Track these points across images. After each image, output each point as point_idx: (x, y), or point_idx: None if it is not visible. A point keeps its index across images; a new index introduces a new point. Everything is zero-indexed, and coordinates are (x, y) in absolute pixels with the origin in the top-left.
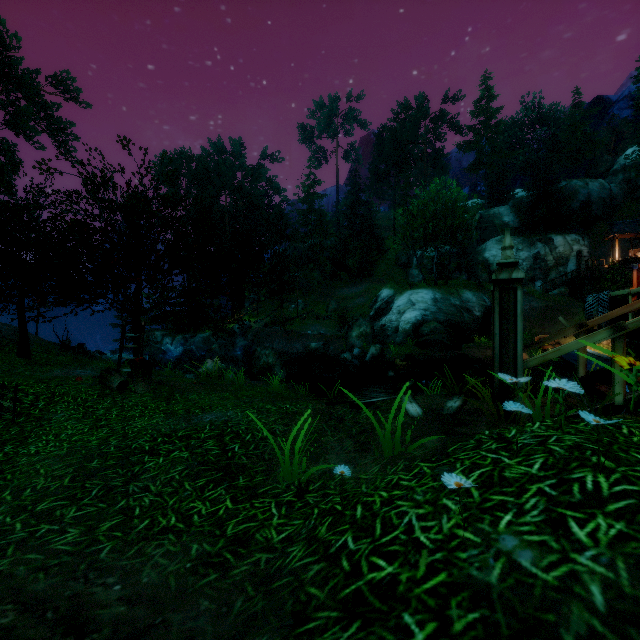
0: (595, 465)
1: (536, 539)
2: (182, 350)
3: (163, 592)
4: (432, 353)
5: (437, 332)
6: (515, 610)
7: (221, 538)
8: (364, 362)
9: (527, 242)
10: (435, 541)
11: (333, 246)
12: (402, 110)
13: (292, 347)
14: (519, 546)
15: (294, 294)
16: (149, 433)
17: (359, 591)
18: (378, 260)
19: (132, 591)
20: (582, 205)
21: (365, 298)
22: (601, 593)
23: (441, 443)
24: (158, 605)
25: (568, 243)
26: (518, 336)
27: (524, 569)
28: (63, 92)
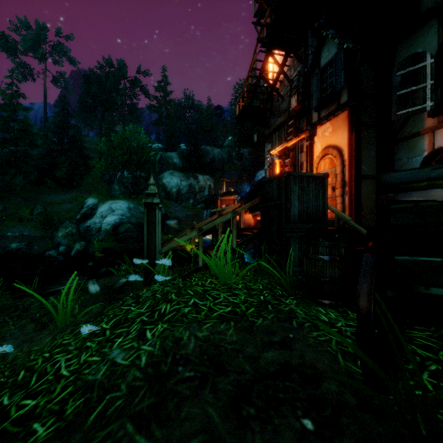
0: (169, 300)
1: (129, 346)
2: None
3: None
4: (126, 245)
5: (130, 231)
6: (104, 386)
7: None
8: (69, 257)
9: (186, 176)
10: (73, 370)
11: (40, 156)
12: (107, 65)
13: None
14: (119, 353)
15: None
16: None
17: (3, 430)
18: (86, 174)
19: None
20: (211, 160)
21: (73, 204)
22: (145, 359)
23: (102, 308)
24: None
25: (205, 180)
26: (157, 235)
27: (117, 363)
28: None
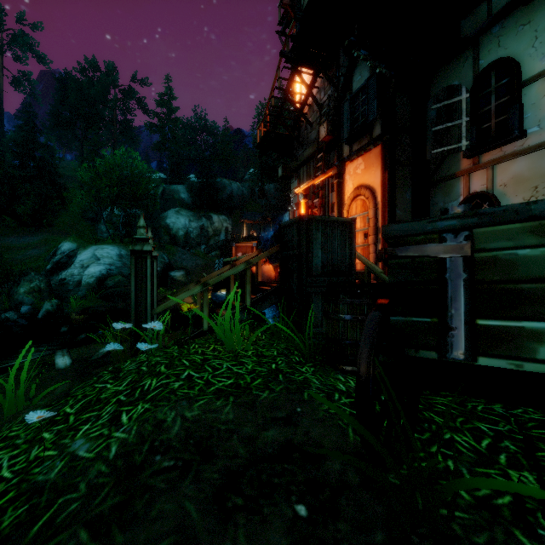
0: (156, 373)
1: (97, 434)
2: None
3: None
4: (116, 304)
5: (122, 285)
6: (58, 487)
7: None
8: (35, 320)
9: (196, 216)
10: (18, 470)
11: None
12: (90, 67)
13: None
14: (84, 443)
15: None
16: None
17: None
18: (61, 210)
19: None
20: (229, 197)
21: (41, 250)
22: (116, 449)
23: (69, 387)
24: None
25: (221, 221)
26: (148, 292)
27: (79, 457)
28: None
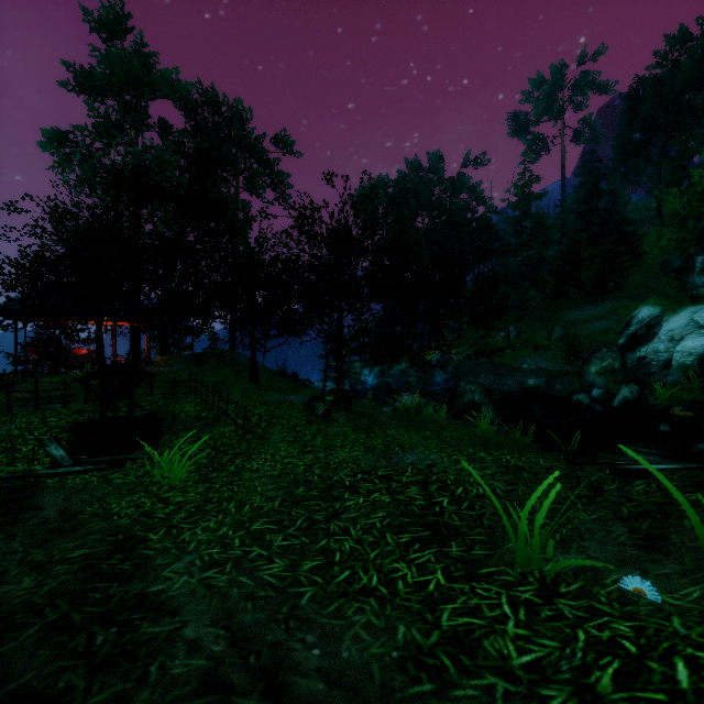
0: None
1: None
2: (379, 382)
3: (365, 682)
4: None
5: None
6: None
7: (434, 628)
8: (610, 408)
9: None
10: None
11: (557, 256)
12: (673, 46)
13: (502, 384)
14: None
15: (503, 320)
16: (349, 466)
17: None
18: (629, 268)
19: (331, 664)
20: None
21: (609, 321)
22: None
23: None
24: (359, 700)
25: None
26: None
27: None
28: (282, 148)
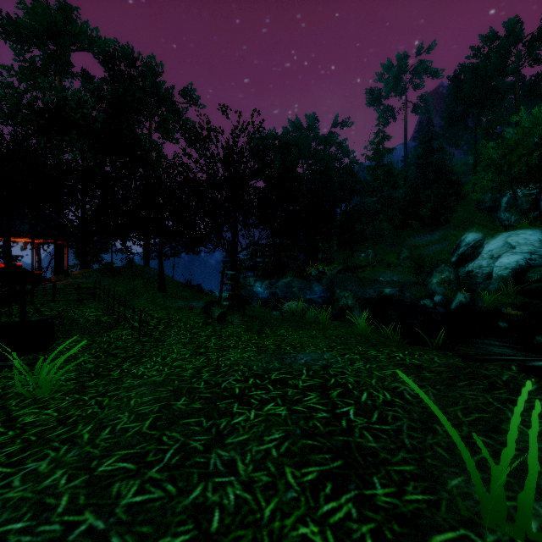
0: None
1: None
2: (269, 292)
3: None
4: None
5: None
6: None
7: None
8: (449, 310)
9: None
10: None
11: (403, 196)
12: (485, 43)
13: (365, 292)
14: None
15: (363, 244)
16: (240, 370)
17: None
18: (454, 206)
19: None
20: None
21: (442, 245)
22: None
23: None
24: None
25: None
26: None
27: None
28: (189, 100)
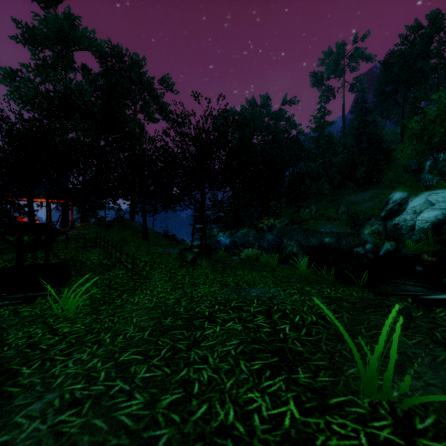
0: None
1: None
2: (229, 241)
3: None
4: None
5: None
6: None
7: None
8: (378, 256)
9: None
10: None
11: (341, 161)
12: (411, 32)
13: (308, 241)
14: None
15: (308, 201)
16: (208, 299)
17: None
18: (385, 169)
19: None
20: None
21: (373, 202)
22: None
23: None
24: None
25: None
26: None
27: None
28: (165, 87)
